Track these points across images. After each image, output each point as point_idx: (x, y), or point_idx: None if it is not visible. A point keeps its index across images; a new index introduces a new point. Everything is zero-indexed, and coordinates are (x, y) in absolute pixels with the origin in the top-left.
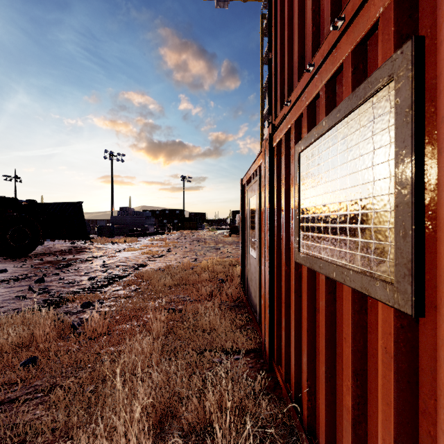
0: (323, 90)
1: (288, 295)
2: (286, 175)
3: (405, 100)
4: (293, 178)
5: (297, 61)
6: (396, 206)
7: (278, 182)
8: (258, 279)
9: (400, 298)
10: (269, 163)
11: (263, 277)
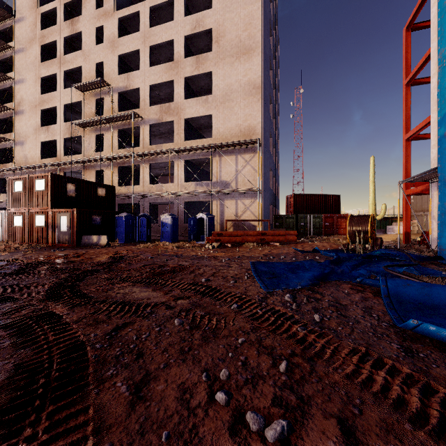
0: (17, 212)
1: (12, 231)
2: (11, 217)
3: (22, 217)
4: (13, 218)
5: (13, 205)
6: (22, 222)
7: (9, 217)
8: (1, 233)
9: (22, 226)
10: (7, 214)
11: (5, 231)
